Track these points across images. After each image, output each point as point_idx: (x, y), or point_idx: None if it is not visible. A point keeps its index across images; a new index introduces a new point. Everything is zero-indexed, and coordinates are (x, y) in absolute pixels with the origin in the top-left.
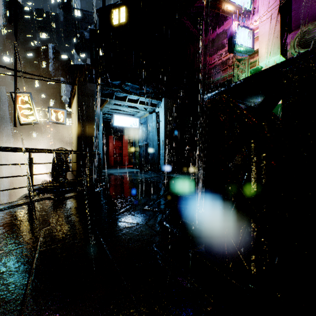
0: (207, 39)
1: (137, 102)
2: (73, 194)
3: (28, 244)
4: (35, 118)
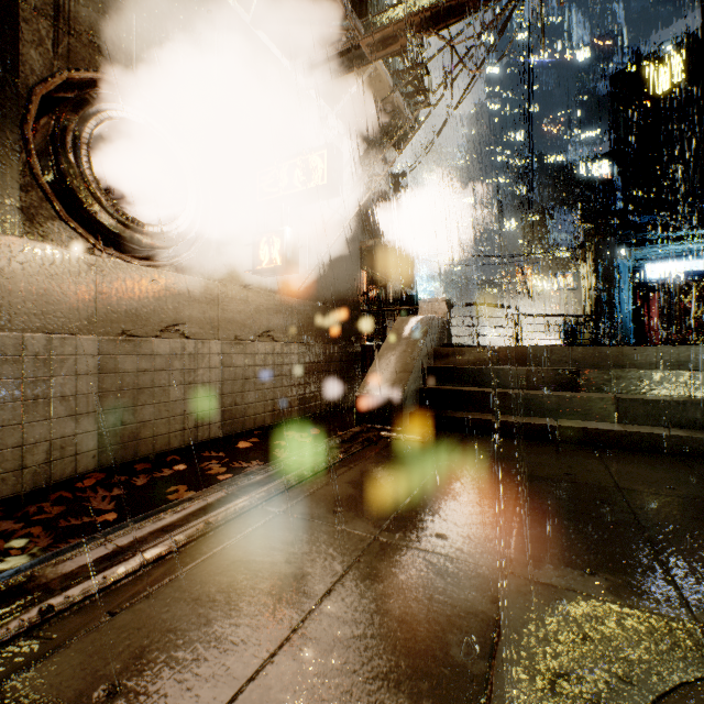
0: None
1: (693, 238)
2: None
3: None
4: (542, 289)
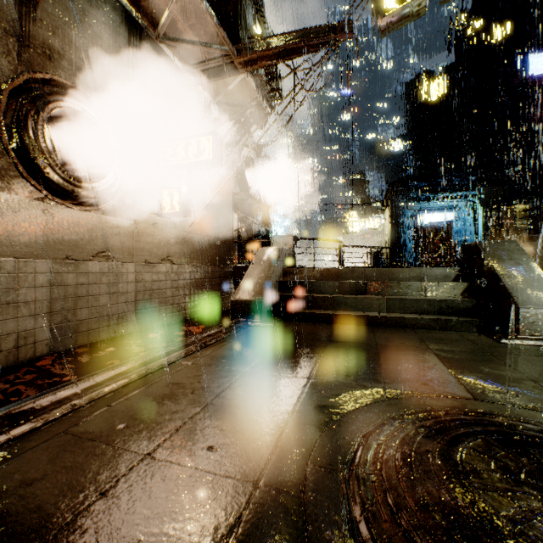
0: None
1: (447, 198)
2: None
3: None
4: (359, 228)
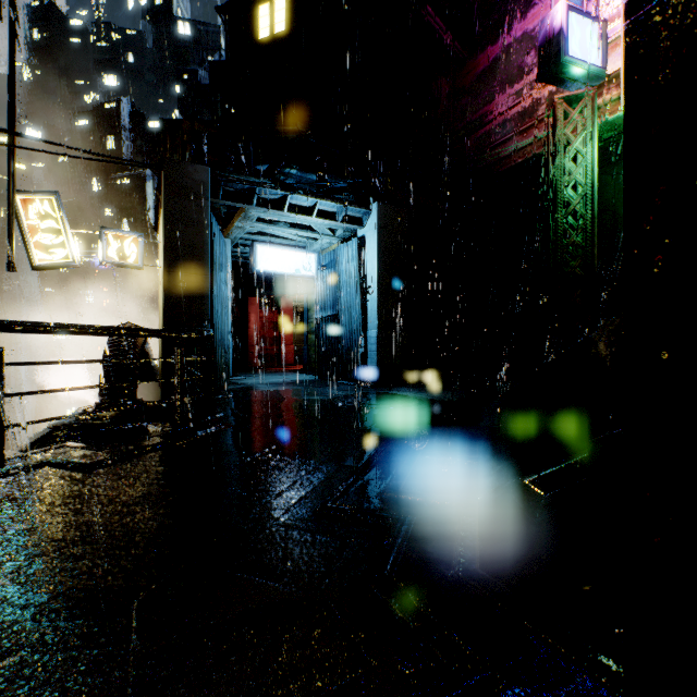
0: (482, 59)
1: (312, 213)
2: (126, 448)
3: None
4: (69, 254)
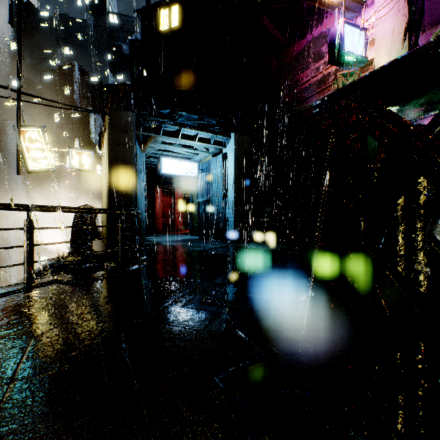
0: (297, 47)
1: (195, 139)
2: (96, 274)
3: (0, 370)
4: (50, 163)
